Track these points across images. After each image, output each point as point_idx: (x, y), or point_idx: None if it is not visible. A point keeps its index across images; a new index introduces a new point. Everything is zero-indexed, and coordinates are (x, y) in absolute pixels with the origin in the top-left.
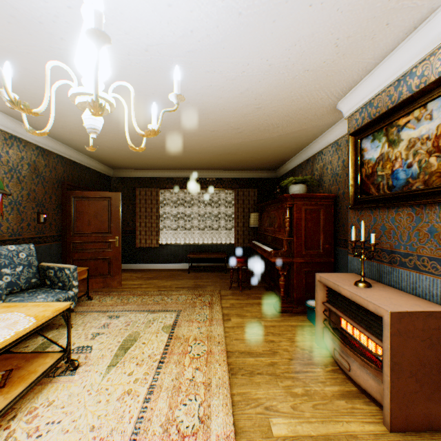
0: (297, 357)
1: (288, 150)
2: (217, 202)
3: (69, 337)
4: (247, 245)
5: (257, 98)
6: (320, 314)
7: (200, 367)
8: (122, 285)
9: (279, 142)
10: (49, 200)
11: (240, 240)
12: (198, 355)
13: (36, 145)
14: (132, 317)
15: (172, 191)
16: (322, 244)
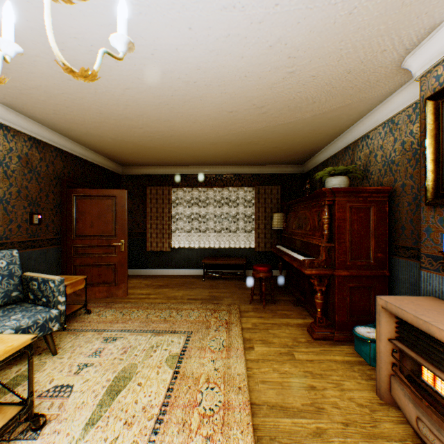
0: (354, 420)
1: (321, 137)
2: (235, 202)
3: (30, 385)
4: (269, 250)
5: (291, 56)
6: (384, 355)
7: (213, 435)
8: (129, 295)
9: (311, 126)
10: (45, 198)
11: (261, 244)
12: (210, 409)
13: (29, 136)
14: (132, 340)
15: (185, 190)
16: (373, 252)
